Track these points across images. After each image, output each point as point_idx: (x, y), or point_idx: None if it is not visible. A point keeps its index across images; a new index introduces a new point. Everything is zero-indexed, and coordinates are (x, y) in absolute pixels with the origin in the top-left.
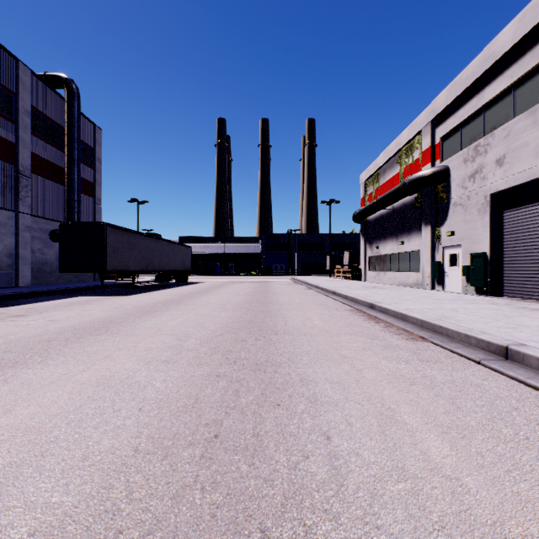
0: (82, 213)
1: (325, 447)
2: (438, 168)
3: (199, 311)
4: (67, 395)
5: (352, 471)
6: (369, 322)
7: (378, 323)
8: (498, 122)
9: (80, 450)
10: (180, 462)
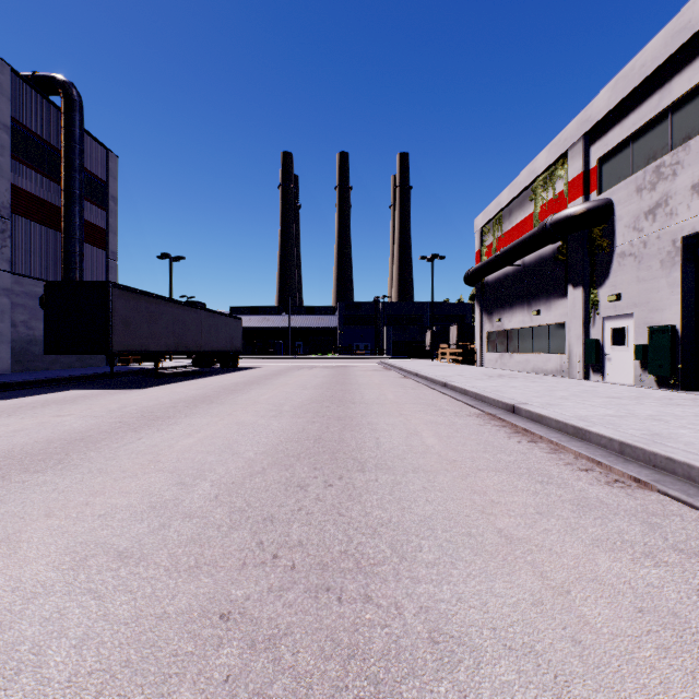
0: (88, 271)
1: None
2: (595, 203)
3: (237, 417)
4: None
5: None
6: (518, 440)
7: (536, 444)
8: (696, 128)
9: None
10: None
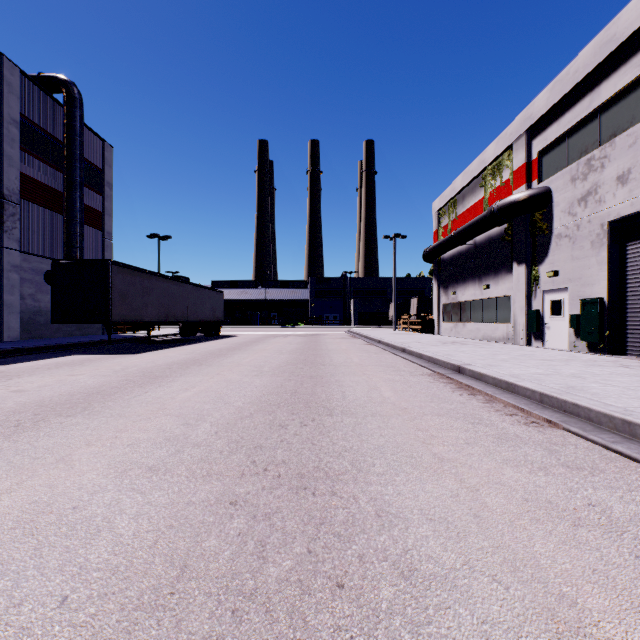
0: (87, 250)
1: None
2: (536, 190)
3: (225, 376)
4: None
5: None
6: (460, 393)
7: (474, 396)
8: (621, 127)
9: None
10: None
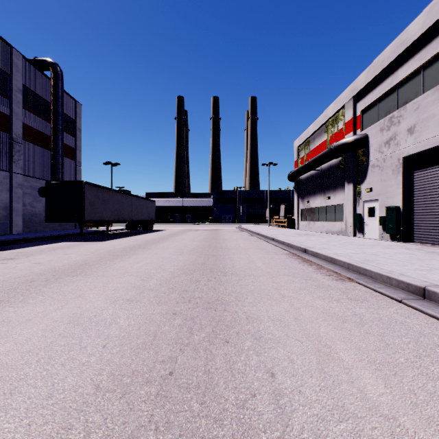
0: (65, 173)
1: (270, 385)
2: (359, 136)
3: (160, 254)
4: (41, 332)
5: (296, 410)
6: (303, 264)
7: (311, 266)
8: (410, 97)
9: (46, 388)
10: (137, 401)
